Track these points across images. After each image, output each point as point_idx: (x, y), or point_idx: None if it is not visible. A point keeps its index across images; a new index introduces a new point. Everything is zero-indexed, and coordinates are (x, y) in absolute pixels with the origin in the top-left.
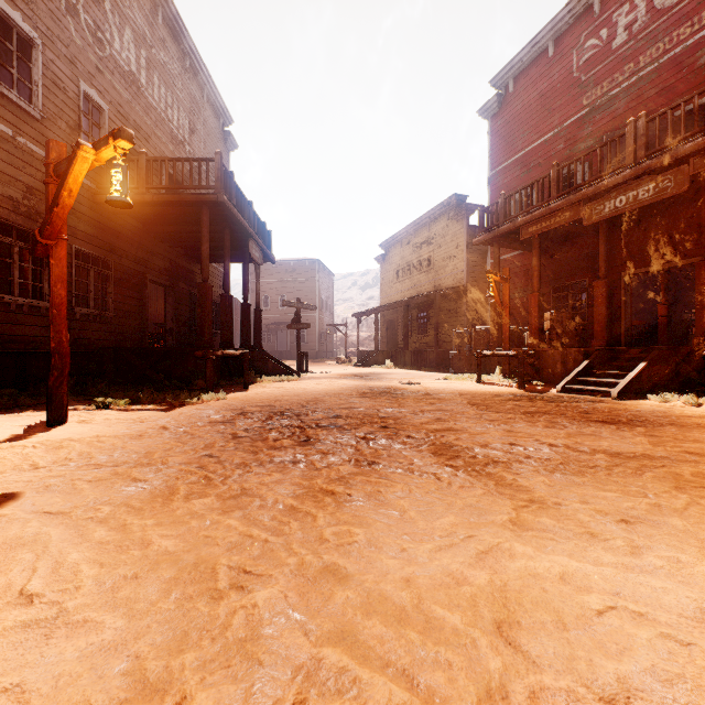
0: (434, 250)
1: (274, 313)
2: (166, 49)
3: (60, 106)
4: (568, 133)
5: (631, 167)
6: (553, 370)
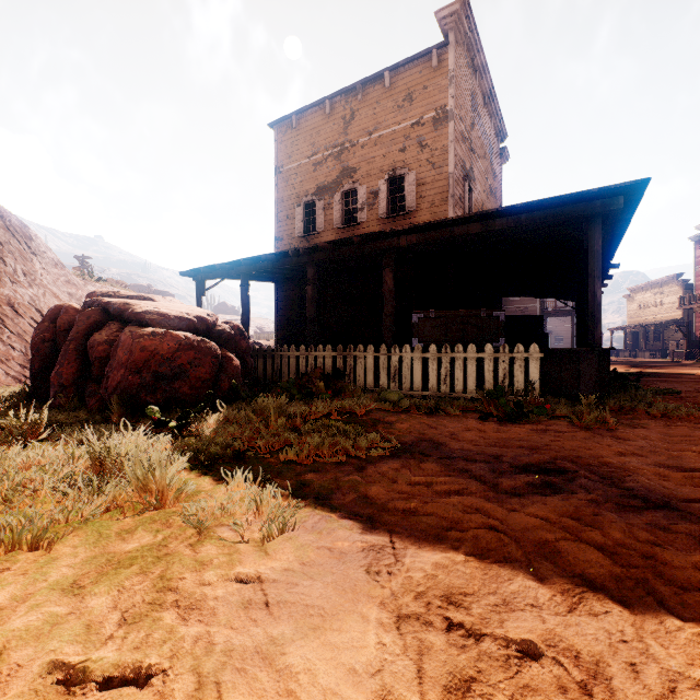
0: (664, 298)
1: None
2: None
3: None
4: None
5: None
6: None
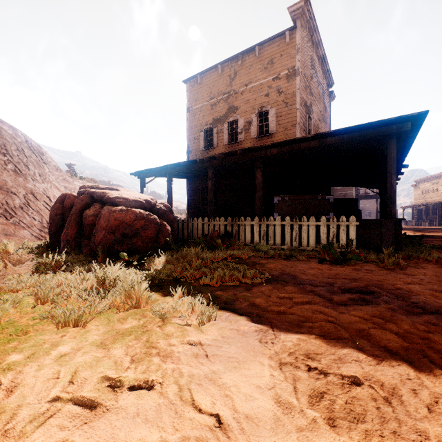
0: (439, 186)
1: None
2: None
3: None
4: None
5: None
6: None
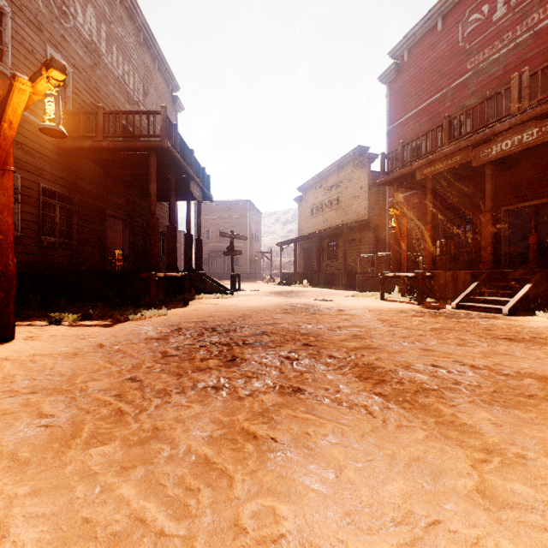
0: (342, 192)
1: (214, 243)
2: (124, 25)
3: (28, 65)
4: (455, 93)
5: (516, 115)
6: (445, 289)
